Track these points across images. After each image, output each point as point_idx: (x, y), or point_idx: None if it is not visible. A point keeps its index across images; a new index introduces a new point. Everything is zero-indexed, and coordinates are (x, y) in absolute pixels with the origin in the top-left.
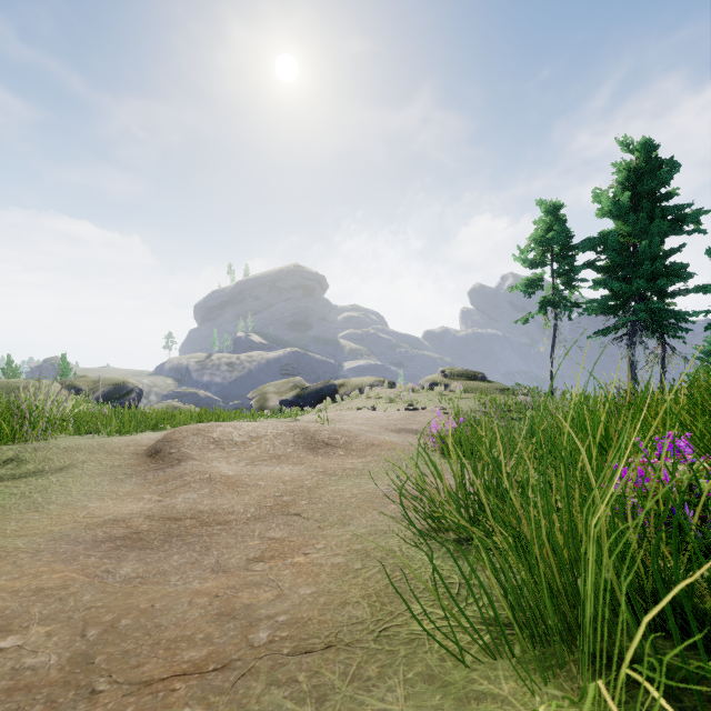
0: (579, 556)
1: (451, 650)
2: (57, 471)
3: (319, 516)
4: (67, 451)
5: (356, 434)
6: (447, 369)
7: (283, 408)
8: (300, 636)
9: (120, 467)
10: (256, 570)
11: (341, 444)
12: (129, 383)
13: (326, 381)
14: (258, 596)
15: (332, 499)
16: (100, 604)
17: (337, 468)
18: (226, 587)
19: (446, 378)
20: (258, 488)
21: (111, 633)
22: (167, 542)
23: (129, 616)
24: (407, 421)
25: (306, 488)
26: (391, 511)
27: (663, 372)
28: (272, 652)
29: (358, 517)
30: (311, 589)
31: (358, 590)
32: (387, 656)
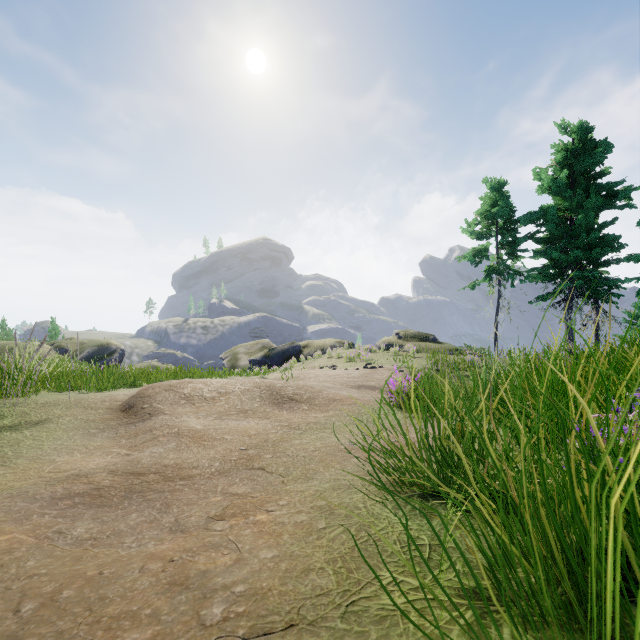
0: (583, 528)
1: (429, 632)
2: (32, 425)
3: (283, 470)
4: (44, 406)
5: (318, 390)
6: (401, 331)
7: (253, 367)
8: (258, 611)
9: (94, 421)
10: (215, 530)
11: (305, 400)
12: (112, 345)
13: (291, 343)
14: (215, 560)
15: (296, 452)
16: (44, 571)
17: (301, 422)
18: (182, 549)
19: (400, 339)
20: (224, 442)
21: (49, 608)
22: (127, 499)
23: (73, 585)
24: (365, 378)
25: (270, 441)
26: (354, 465)
27: (597, 334)
28: (226, 634)
29: (321, 471)
30: (272, 552)
31: (322, 553)
32: (356, 639)
